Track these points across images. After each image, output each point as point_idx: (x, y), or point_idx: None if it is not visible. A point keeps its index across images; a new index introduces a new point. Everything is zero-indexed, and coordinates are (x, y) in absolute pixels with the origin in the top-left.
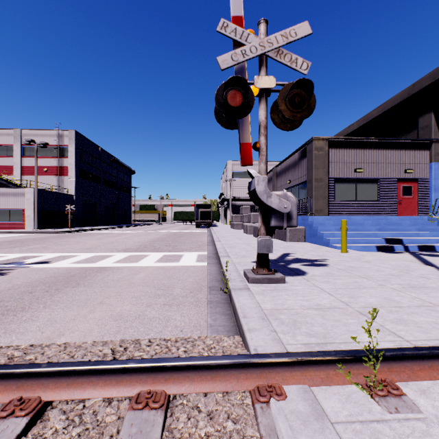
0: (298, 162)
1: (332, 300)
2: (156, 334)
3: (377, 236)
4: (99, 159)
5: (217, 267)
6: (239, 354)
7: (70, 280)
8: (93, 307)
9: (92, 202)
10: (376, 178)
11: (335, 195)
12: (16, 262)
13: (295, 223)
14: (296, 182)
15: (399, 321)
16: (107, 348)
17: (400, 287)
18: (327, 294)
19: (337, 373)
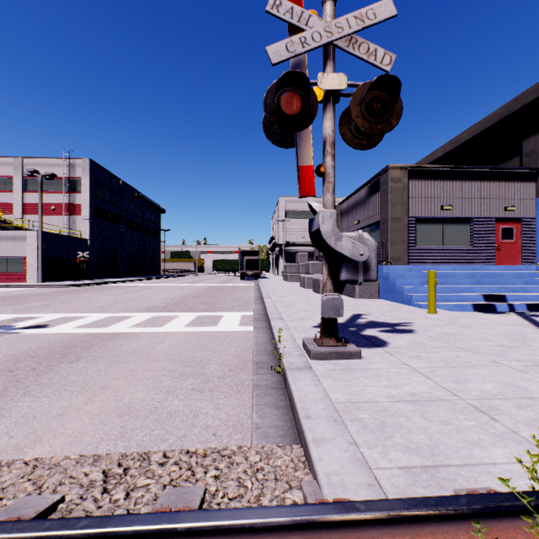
0: (369, 197)
1: (431, 386)
2: (176, 440)
3: (473, 292)
4: (120, 195)
5: (266, 334)
6: (304, 504)
7: (69, 352)
8: (92, 394)
9: (112, 248)
10: (468, 218)
11: (417, 239)
12: (4, 326)
13: (375, 275)
14: (366, 222)
15: (538, 423)
16: (97, 469)
17: (522, 364)
18: (422, 377)
19: (472, 537)
